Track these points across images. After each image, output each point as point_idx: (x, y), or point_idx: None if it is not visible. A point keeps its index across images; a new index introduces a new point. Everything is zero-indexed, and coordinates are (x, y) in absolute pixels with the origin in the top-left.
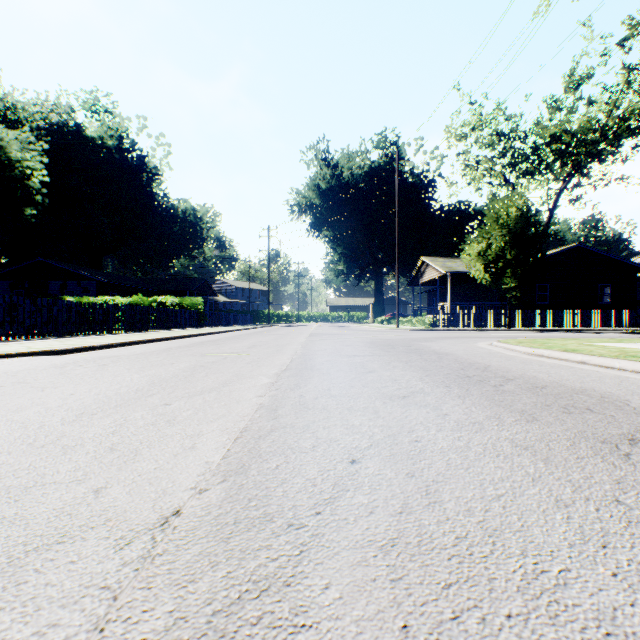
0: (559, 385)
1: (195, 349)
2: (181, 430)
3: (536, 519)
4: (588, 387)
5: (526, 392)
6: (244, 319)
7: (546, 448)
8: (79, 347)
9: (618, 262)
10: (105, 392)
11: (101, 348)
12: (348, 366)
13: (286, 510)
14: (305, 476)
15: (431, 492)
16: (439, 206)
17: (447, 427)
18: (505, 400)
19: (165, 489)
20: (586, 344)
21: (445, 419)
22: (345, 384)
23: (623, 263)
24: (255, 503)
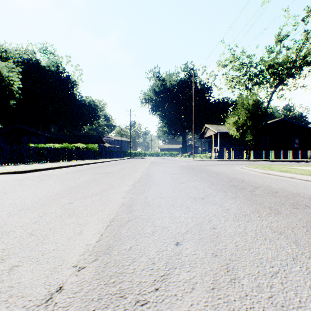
0: (284, 191)
1: (92, 170)
2: (75, 220)
3: (308, 295)
4: (300, 192)
5: (268, 195)
6: (118, 155)
7: (293, 233)
8: (33, 169)
9: (302, 127)
10: (38, 195)
11: (44, 170)
12: (170, 180)
13: (134, 286)
14: (147, 256)
15: (230, 269)
16: (213, 99)
17: (230, 218)
18: (258, 200)
19: (56, 267)
20: (291, 168)
21: (228, 212)
22: (169, 190)
23: (304, 127)
24: (114, 280)
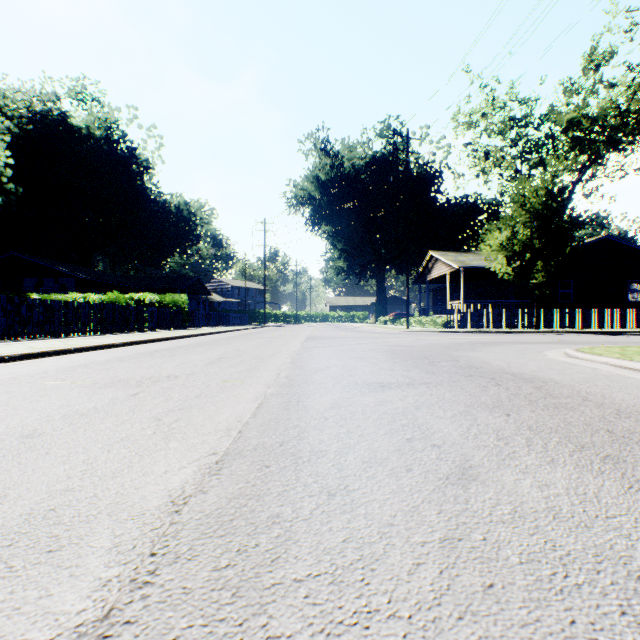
0: None
1: (120, 367)
2: None
3: None
4: None
5: None
6: (237, 319)
7: None
8: None
9: None
10: None
11: None
12: (387, 433)
13: None
14: None
15: None
16: (446, 199)
17: None
18: None
19: None
20: None
21: None
22: None
23: None
24: None
